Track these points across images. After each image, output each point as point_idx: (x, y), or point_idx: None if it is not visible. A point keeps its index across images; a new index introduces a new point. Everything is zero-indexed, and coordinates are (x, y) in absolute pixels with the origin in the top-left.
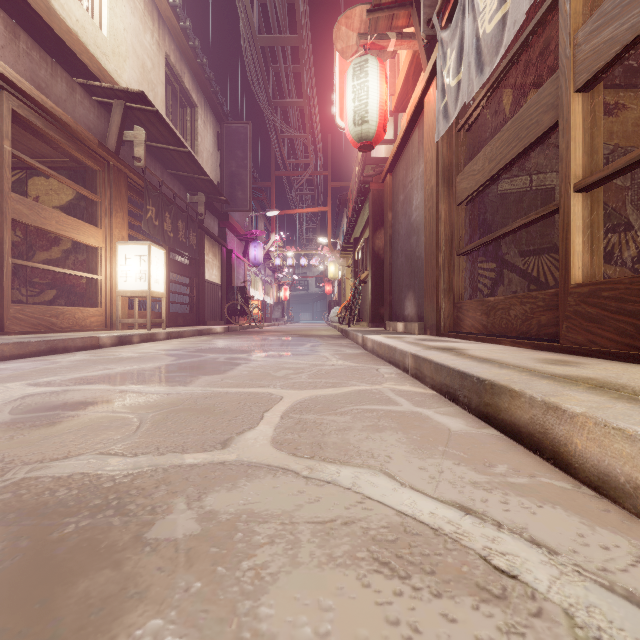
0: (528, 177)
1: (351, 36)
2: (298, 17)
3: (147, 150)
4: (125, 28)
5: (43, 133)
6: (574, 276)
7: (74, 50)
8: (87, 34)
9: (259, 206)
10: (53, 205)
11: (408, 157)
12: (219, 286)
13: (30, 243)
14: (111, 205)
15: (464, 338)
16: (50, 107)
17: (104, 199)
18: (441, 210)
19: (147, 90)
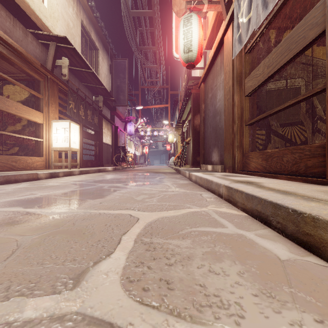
0: (285, 81)
1: (182, 3)
2: (152, 0)
3: (70, 71)
4: (57, 3)
5: (7, 58)
6: None
7: (26, 12)
8: (34, 4)
9: (132, 104)
10: (17, 100)
11: (214, 72)
12: (110, 146)
13: (4, 121)
14: (48, 100)
15: (251, 174)
16: (11, 42)
17: (44, 96)
18: (235, 99)
19: (70, 38)
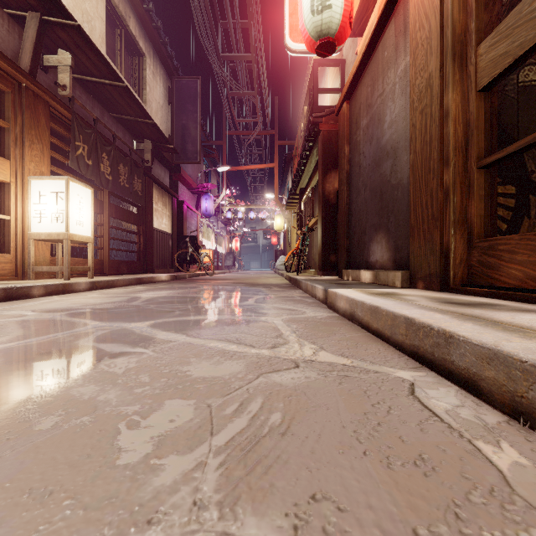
0: None
1: None
2: None
3: (84, 87)
4: None
5: None
6: None
7: None
8: None
9: (212, 164)
10: None
11: (376, 67)
12: (169, 235)
13: None
14: (23, 133)
15: (524, 299)
16: None
17: (14, 126)
18: (450, 102)
19: (81, 20)
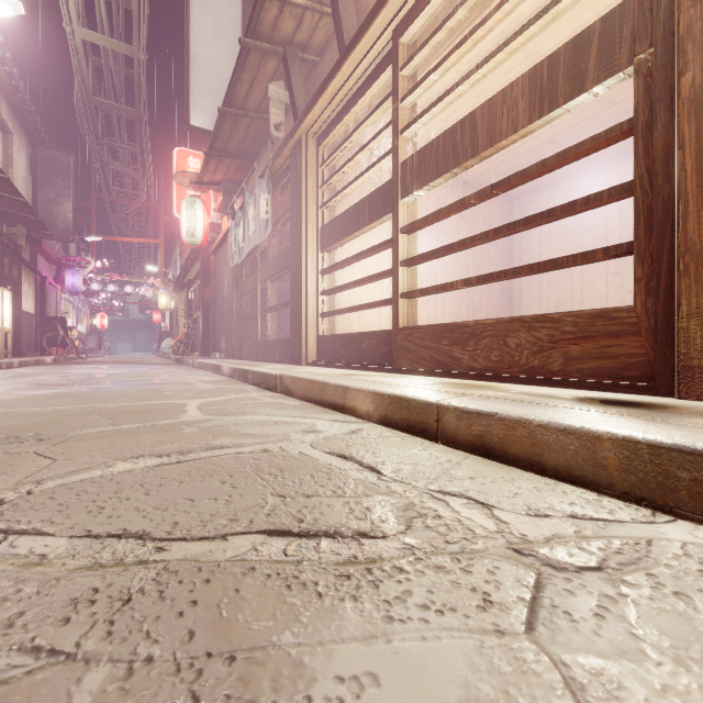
0: (278, 283)
1: (185, 180)
2: (137, 100)
3: None
4: None
5: None
6: (260, 338)
7: None
8: None
9: None
10: None
11: (223, 255)
12: (33, 316)
13: None
14: None
15: (240, 359)
16: None
17: None
18: (234, 297)
19: None
